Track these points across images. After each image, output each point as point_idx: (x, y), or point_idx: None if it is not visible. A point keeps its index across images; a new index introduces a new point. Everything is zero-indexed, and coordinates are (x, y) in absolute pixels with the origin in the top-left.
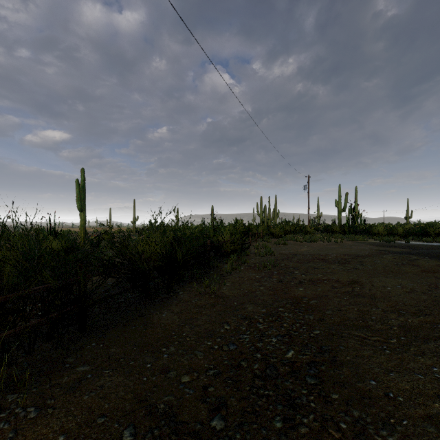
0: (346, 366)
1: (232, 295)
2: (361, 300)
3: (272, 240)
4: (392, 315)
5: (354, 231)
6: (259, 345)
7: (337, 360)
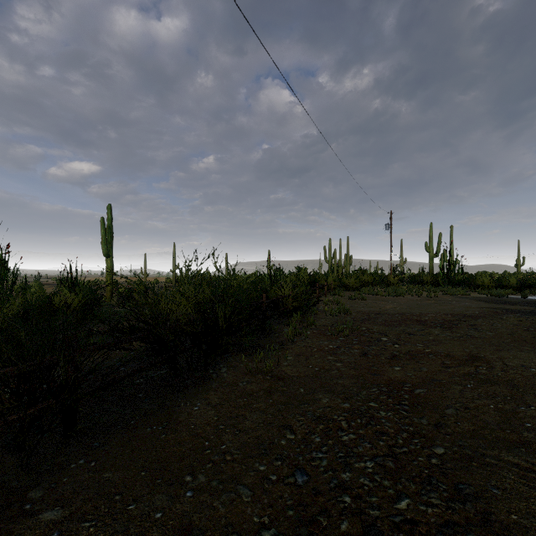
0: None
1: (296, 375)
2: (495, 390)
3: (345, 293)
4: None
5: (450, 282)
6: (345, 476)
7: (493, 521)
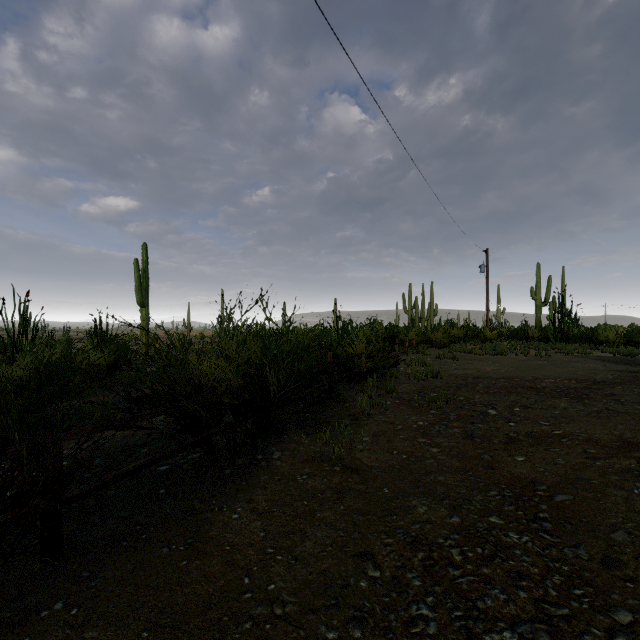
0: None
1: (376, 466)
2: None
3: (431, 351)
4: None
5: (563, 337)
6: None
7: None
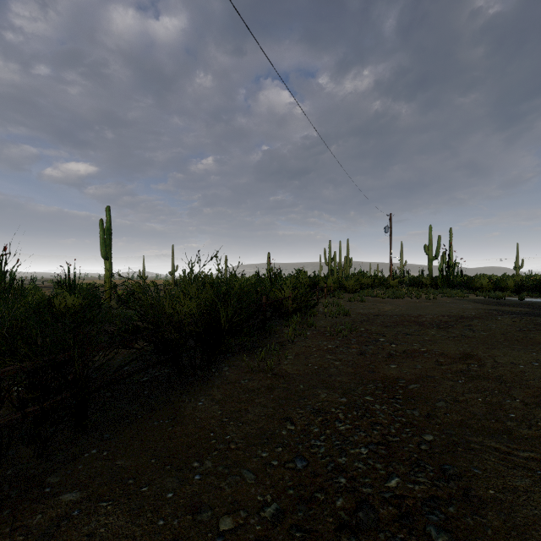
0: (491, 509)
1: (296, 373)
2: (484, 385)
3: (345, 295)
4: (540, 411)
5: (449, 284)
6: (341, 460)
7: (472, 496)
